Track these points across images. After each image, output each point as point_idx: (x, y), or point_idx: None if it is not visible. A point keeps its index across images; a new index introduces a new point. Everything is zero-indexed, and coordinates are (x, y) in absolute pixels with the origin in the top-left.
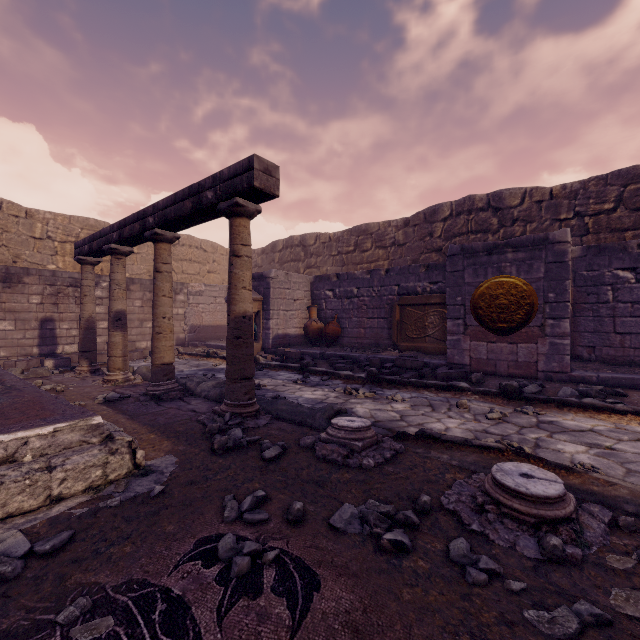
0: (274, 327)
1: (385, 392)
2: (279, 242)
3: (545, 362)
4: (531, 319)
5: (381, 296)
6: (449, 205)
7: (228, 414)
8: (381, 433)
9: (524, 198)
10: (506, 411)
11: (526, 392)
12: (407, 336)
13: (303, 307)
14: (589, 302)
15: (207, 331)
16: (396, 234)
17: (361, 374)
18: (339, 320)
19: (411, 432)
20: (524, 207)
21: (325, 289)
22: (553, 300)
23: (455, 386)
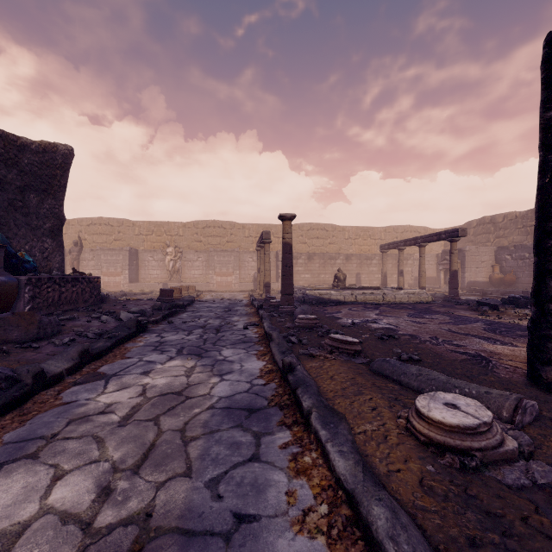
0: (468, 277)
1: None
2: (473, 221)
3: None
4: None
5: None
6: None
7: (450, 298)
8: None
9: None
10: None
11: None
12: None
13: (488, 265)
14: None
15: None
16: None
17: None
18: (515, 273)
19: None
20: None
21: (505, 254)
22: None
23: None
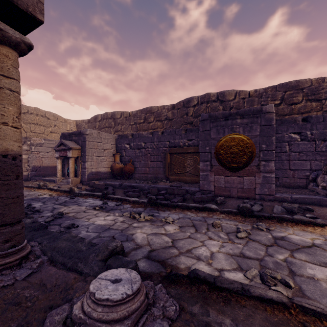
0: (89, 167)
1: (160, 214)
2: (99, 116)
3: (260, 188)
4: (251, 161)
5: (159, 148)
6: (197, 98)
7: None
8: (155, 271)
9: (236, 96)
10: (247, 228)
11: (254, 210)
12: (174, 172)
13: (110, 154)
14: (276, 152)
15: (46, 170)
16: (167, 113)
17: (144, 200)
18: (133, 162)
19: (182, 264)
20: (236, 101)
21: (124, 143)
22: (265, 149)
23: (208, 208)
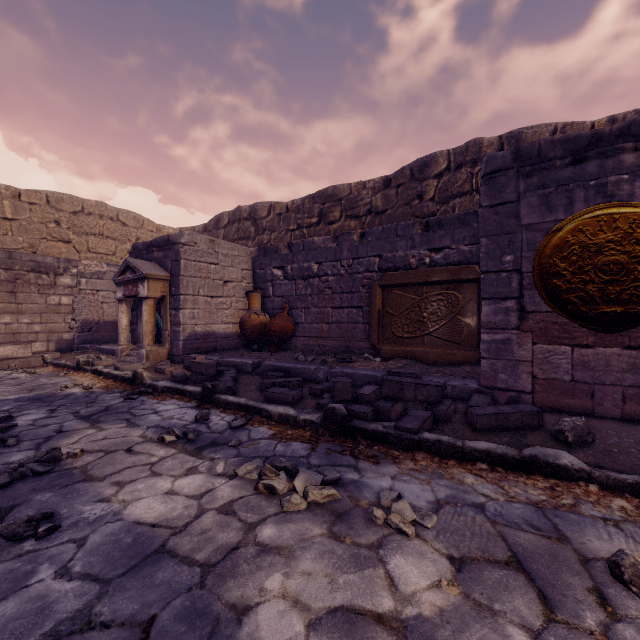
0: (187, 321)
1: (364, 476)
2: (224, 215)
3: None
4: None
5: (353, 274)
6: (446, 154)
7: None
8: None
9: None
10: None
11: None
12: (394, 335)
13: (240, 293)
14: None
15: (111, 329)
16: (373, 198)
17: (312, 414)
18: (292, 312)
19: None
20: None
21: (272, 266)
22: None
23: (545, 463)
